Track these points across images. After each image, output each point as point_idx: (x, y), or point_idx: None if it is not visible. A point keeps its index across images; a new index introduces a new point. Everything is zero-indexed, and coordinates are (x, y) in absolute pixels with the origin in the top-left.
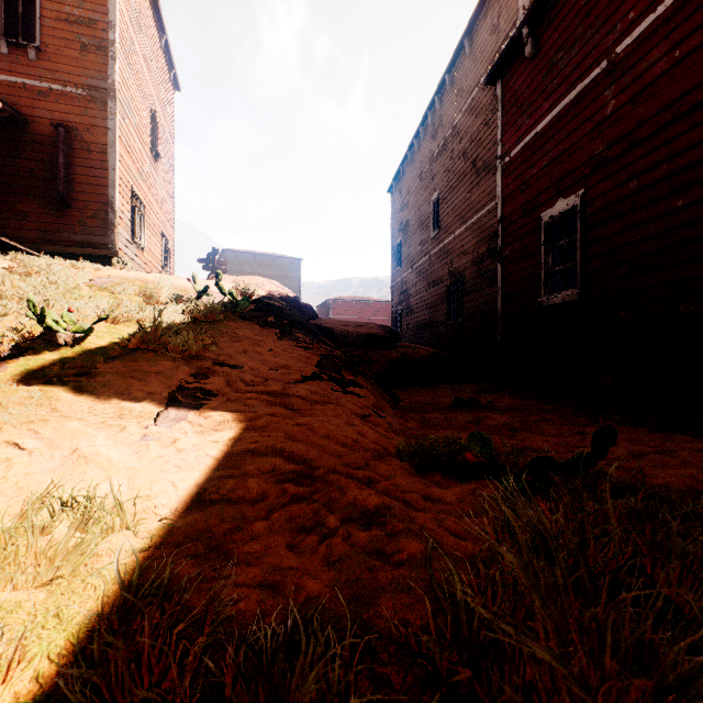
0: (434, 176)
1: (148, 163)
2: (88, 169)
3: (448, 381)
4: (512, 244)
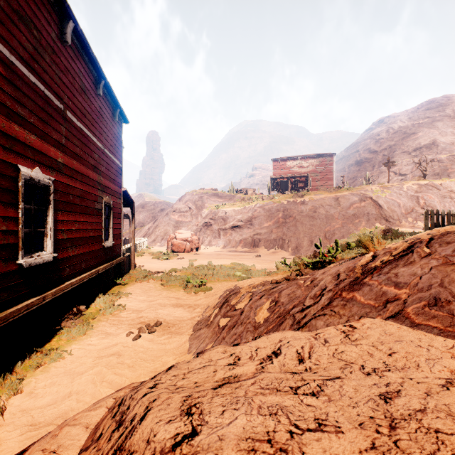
0: None
1: None
2: None
3: None
4: None
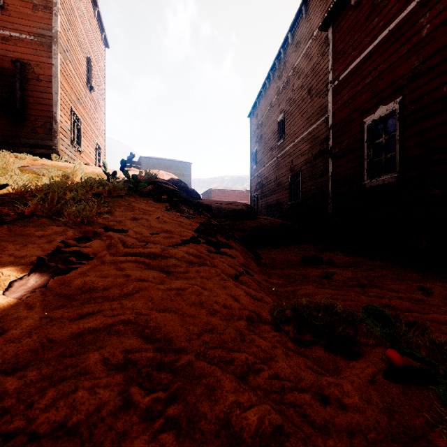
0: (280, 103)
1: (85, 93)
2: (38, 93)
3: (292, 243)
4: (340, 143)
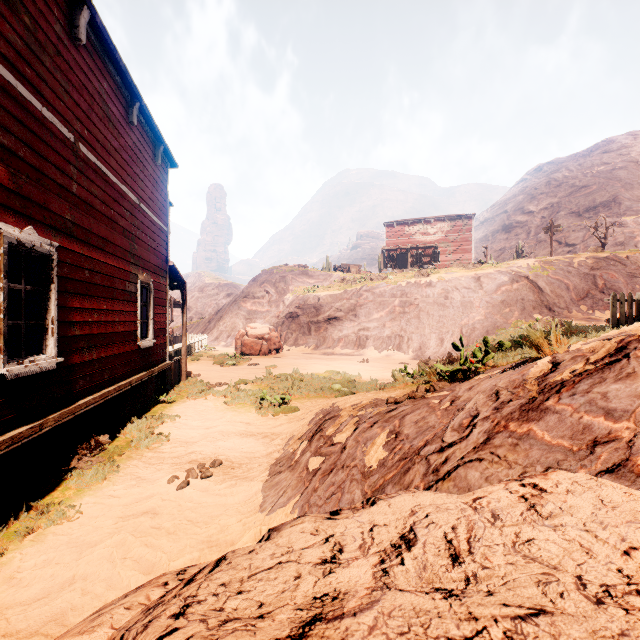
0: None
1: None
2: None
3: None
4: None
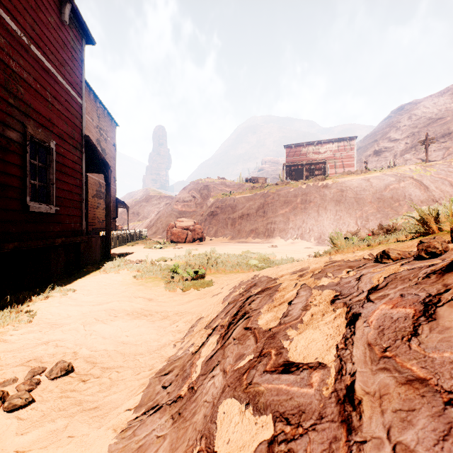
0: None
1: None
2: None
3: None
4: None
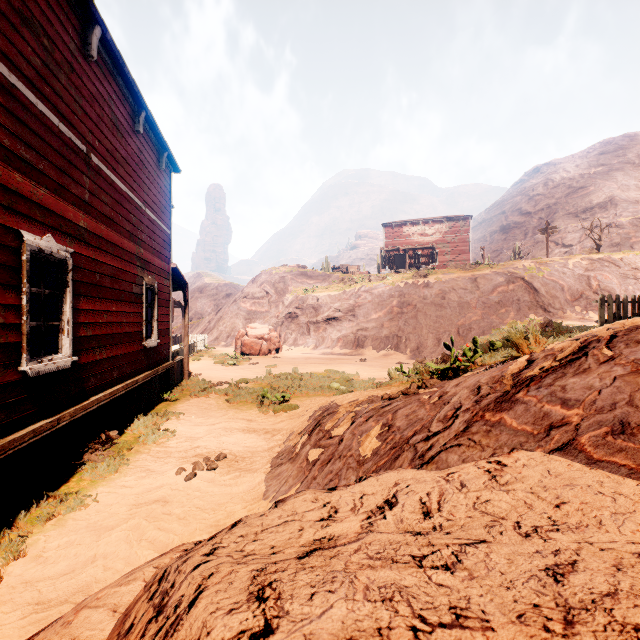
0: None
1: None
2: None
3: None
4: None
